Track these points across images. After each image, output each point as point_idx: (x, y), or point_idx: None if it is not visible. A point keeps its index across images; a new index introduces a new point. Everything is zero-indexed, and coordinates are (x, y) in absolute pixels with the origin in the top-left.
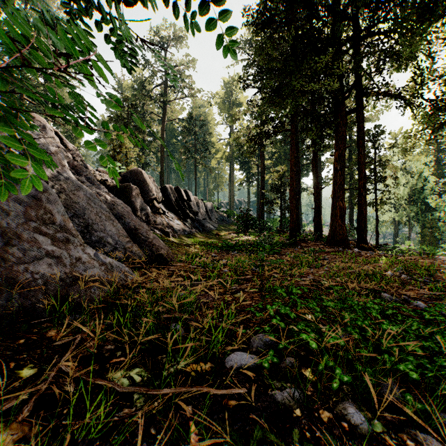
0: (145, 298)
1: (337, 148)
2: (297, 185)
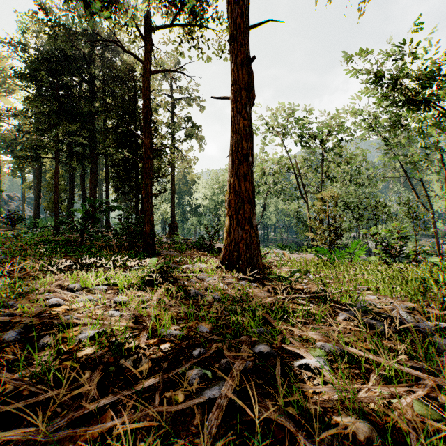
0: None
1: (92, 175)
2: (72, 191)
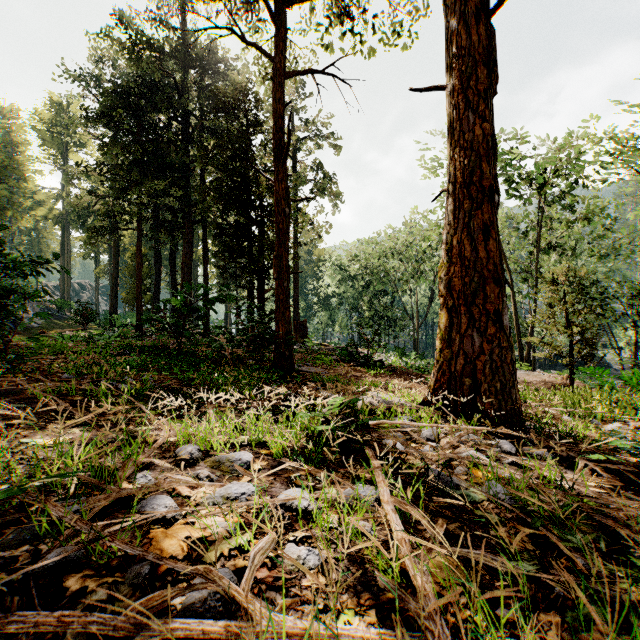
0: (25, 344)
1: (185, 252)
2: (158, 276)
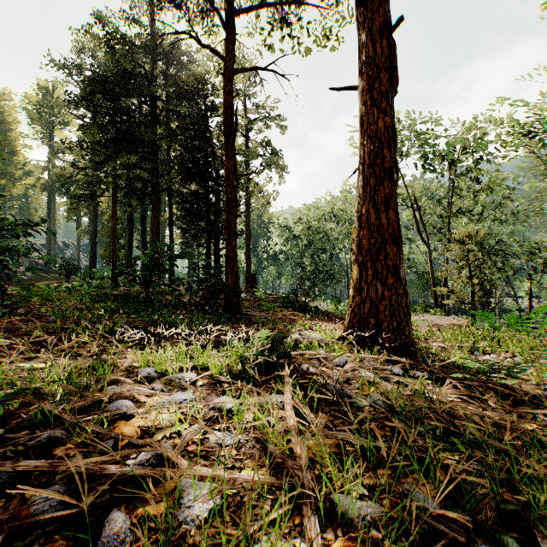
0: (18, 293)
1: (154, 216)
2: (131, 236)
